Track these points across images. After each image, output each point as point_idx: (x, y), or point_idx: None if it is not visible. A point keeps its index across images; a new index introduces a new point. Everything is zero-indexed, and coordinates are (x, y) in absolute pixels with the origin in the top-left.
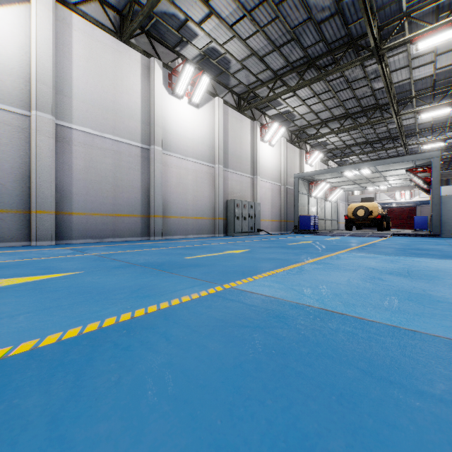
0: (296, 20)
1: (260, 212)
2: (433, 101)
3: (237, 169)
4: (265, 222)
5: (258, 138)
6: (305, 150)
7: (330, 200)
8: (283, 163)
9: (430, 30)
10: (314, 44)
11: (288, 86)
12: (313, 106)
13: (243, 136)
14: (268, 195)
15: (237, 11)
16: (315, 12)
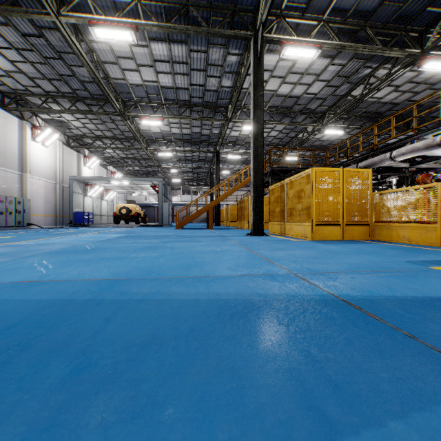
0: (64, 72)
1: (32, 207)
2: (167, 145)
3: (1, 165)
4: (37, 217)
5: (28, 138)
6: (84, 153)
7: (106, 199)
8: (59, 164)
9: (147, 116)
10: (81, 90)
11: (61, 105)
12: (87, 124)
13: (9, 133)
14: (41, 191)
15: (4, 42)
16: (78, 74)
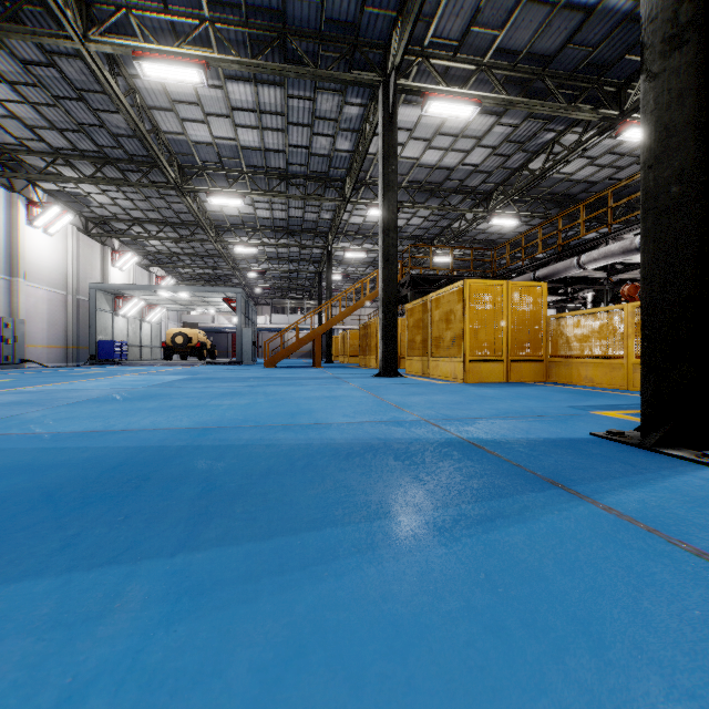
0: (86, 119)
1: (28, 333)
2: (249, 236)
3: None
4: (36, 349)
5: (22, 221)
6: (112, 246)
7: (149, 320)
8: (72, 263)
9: (219, 191)
10: (112, 148)
11: (78, 169)
12: (119, 200)
13: None
14: (43, 308)
15: None
16: (109, 124)
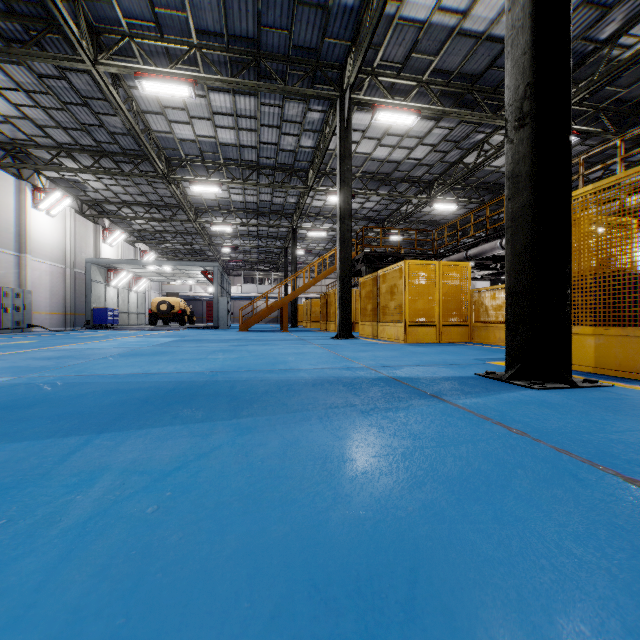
0: (88, 121)
1: (33, 302)
2: (224, 216)
3: None
4: (40, 316)
5: (29, 205)
6: (103, 225)
7: (135, 290)
8: (70, 240)
9: (200, 180)
10: (108, 143)
11: (78, 160)
12: (111, 186)
13: (3, 199)
14: (46, 280)
15: (9, 82)
16: (108, 124)
